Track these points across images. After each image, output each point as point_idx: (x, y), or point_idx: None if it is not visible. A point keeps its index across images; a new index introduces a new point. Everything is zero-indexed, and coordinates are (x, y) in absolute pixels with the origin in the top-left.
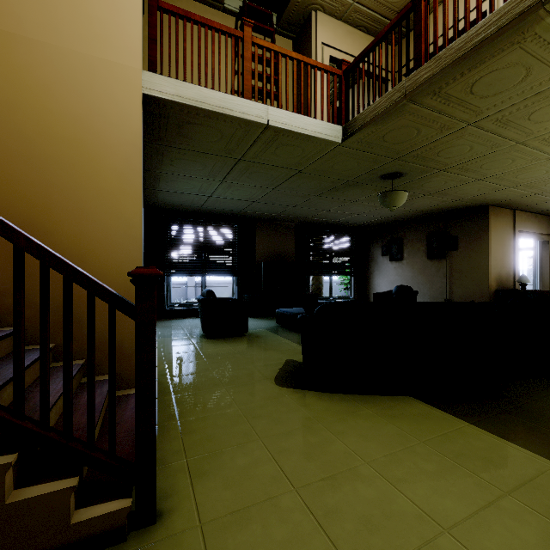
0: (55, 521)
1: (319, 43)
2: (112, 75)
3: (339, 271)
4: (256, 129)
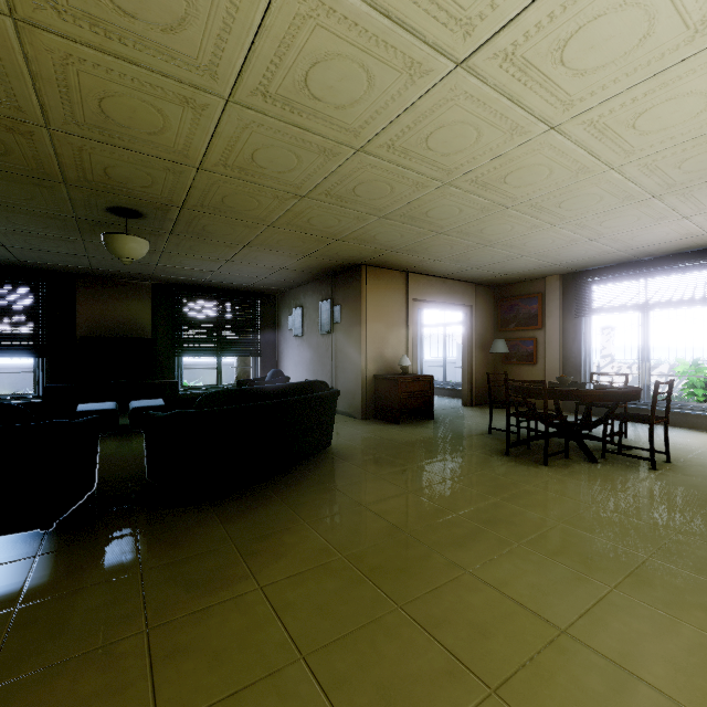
0: None
1: None
2: None
3: (232, 350)
4: None
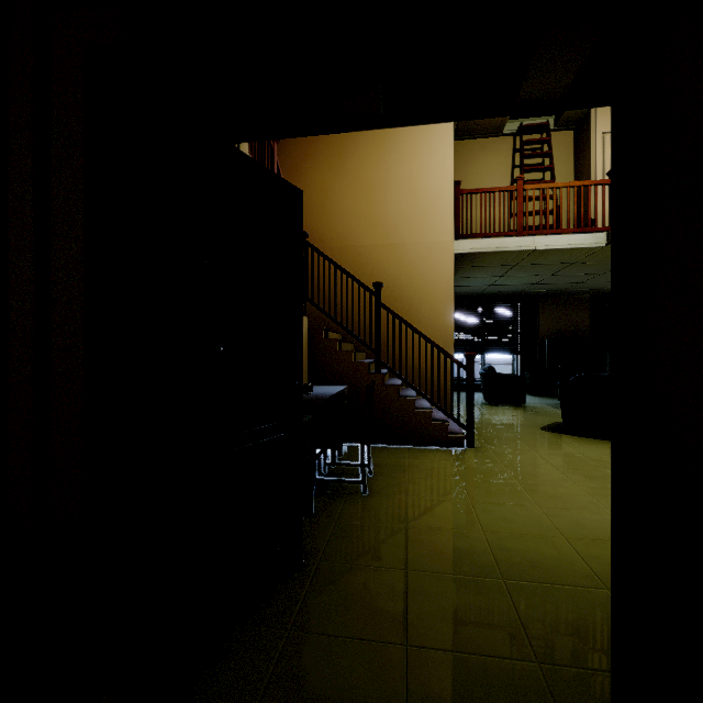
0: (444, 433)
1: (598, 135)
2: (439, 248)
3: None
4: (526, 252)
